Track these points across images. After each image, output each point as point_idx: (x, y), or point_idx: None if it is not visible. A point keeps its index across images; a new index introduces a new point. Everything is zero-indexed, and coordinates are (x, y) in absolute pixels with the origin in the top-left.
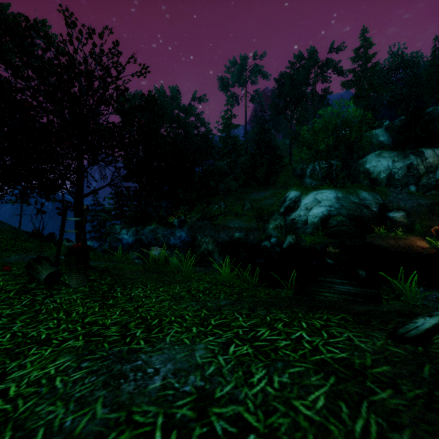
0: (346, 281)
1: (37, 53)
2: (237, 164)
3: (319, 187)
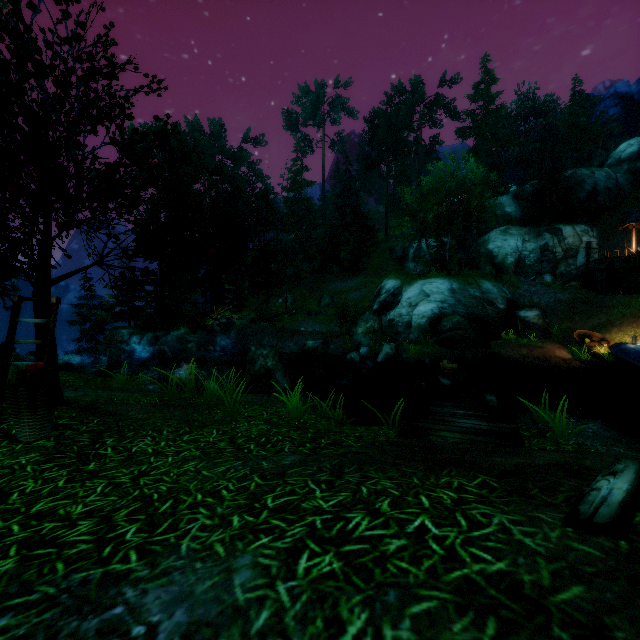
0: (471, 412)
1: None
2: (311, 240)
3: (427, 275)
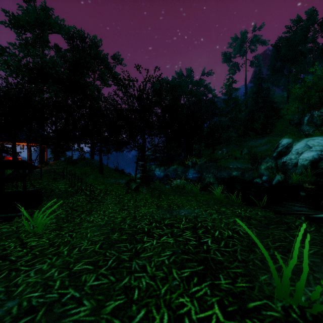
0: (304, 205)
1: (114, 71)
2: (237, 119)
3: (314, 134)
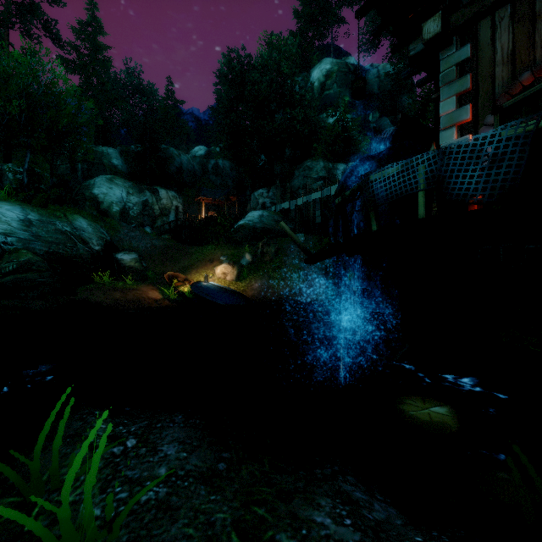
0: None
1: None
2: None
3: None
